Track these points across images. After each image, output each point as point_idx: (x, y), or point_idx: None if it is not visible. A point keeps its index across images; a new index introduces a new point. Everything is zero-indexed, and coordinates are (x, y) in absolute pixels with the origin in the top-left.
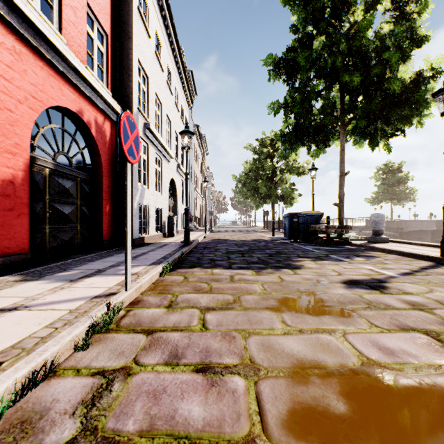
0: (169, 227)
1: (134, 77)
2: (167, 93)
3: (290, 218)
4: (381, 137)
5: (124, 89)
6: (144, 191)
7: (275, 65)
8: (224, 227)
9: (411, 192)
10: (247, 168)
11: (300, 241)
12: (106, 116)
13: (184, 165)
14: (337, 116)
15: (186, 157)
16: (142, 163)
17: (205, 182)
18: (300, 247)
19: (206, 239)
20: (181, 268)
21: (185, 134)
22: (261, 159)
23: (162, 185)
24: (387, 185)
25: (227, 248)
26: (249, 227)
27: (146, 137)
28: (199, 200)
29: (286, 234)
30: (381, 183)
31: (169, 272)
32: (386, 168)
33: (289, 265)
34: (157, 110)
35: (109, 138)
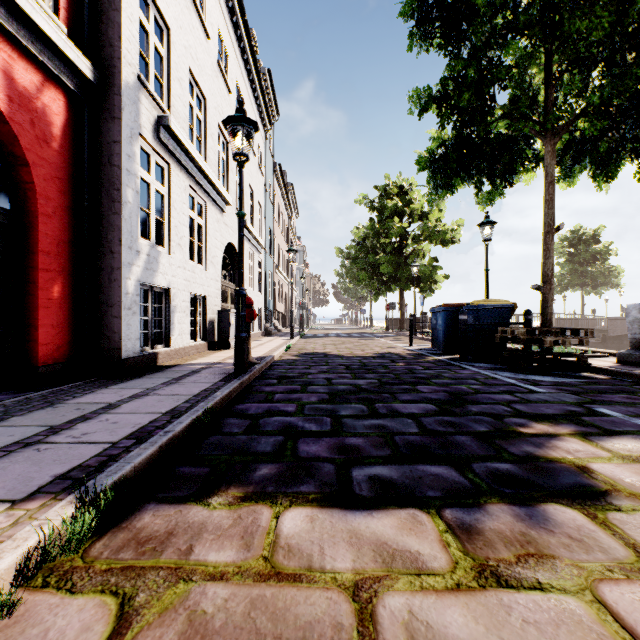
0: (221, 331)
1: (127, 4)
2: (219, 84)
3: (446, 313)
4: (631, 155)
5: (102, 27)
6: (158, 258)
7: (421, 18)
8: (323, 329)
9: (615, 274)
10: (360, 234)
11: (472, 359)
12: (50, 76)
13: (256, 225)
14: (539, 120)
15: (240, 178)
16: (153, 199)
17: (290, 251)
18: (488, 375)
19: (289, 354)
20: (168, 492)
21: (236, 125)
22: (383, 218)
23: (207, 252)
24: (576, 263)
25: (331, 378)
26: (362, 328)
27: (162, 148)
28: (284, 286)
29: (437, 343)
30: (566, 260)
31: (87, 546)
32: (575, 237)
33: (541, 468)
34: (194, 107)
35: (63, 131)
